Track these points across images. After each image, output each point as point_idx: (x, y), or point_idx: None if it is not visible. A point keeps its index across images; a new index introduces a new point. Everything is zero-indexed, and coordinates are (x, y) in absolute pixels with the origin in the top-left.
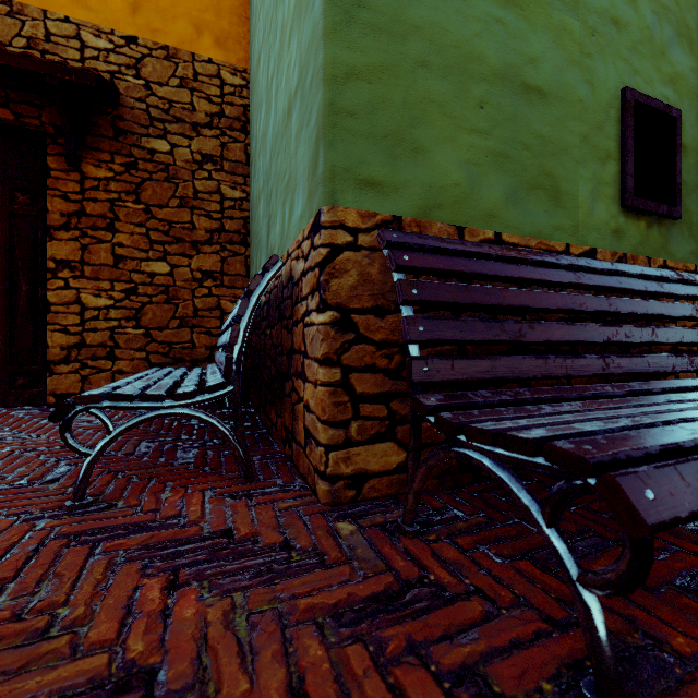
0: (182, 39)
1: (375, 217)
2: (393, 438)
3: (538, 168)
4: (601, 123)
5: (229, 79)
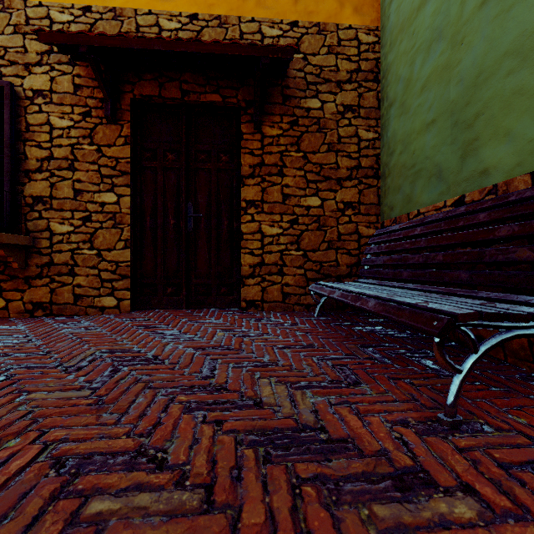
0: (329, 15)
1: None
2: None
3: None
4: None
5: (364, 38)
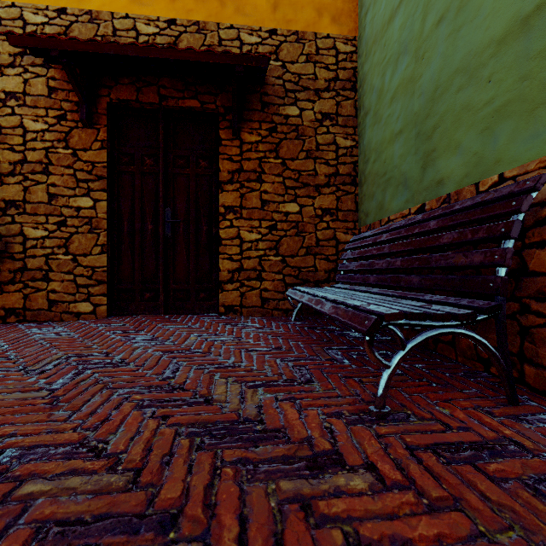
0: (307, 23)
1: None
2: None
3: None
4: None
5: (342, 48)
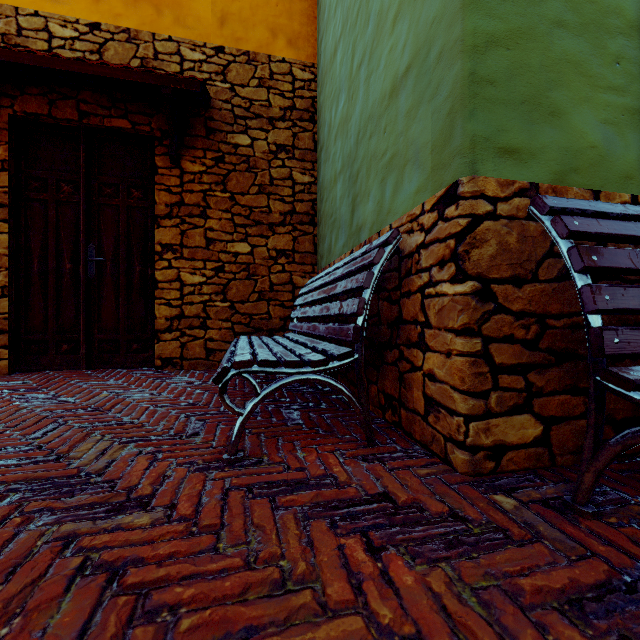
0: (260, 44)
1: (513, 185)
2: (529, 411)
3: None
4: None
5: (299, 74)
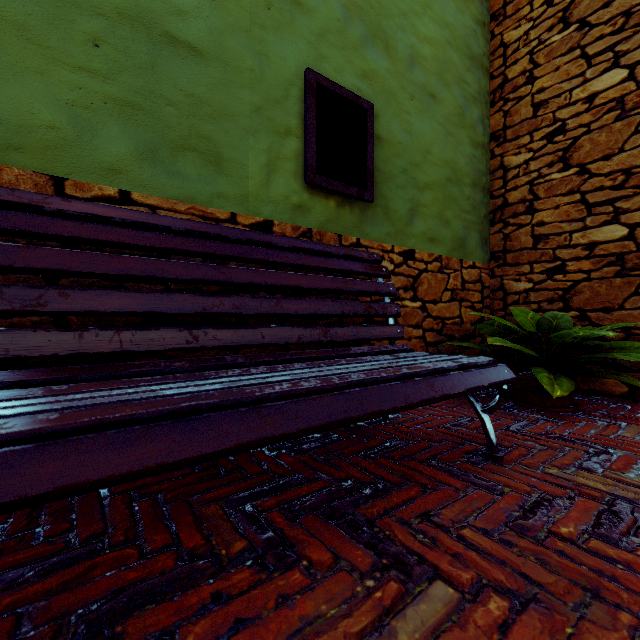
0: None
1: None
2: None
3: (190, 128)
4: (280, 98)
5: None
